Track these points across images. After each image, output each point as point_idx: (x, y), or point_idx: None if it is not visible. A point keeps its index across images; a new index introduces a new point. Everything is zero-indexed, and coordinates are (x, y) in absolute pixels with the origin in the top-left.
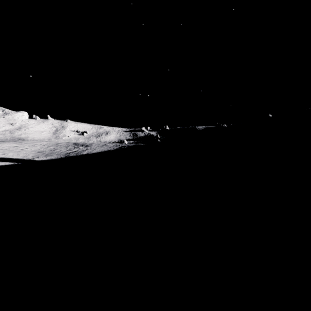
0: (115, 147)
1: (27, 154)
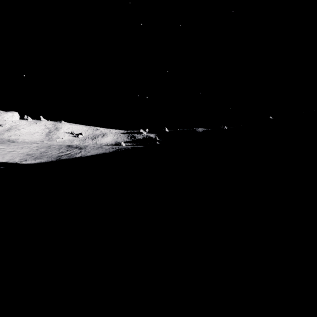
0: (111, 150)
1: (14, 157)
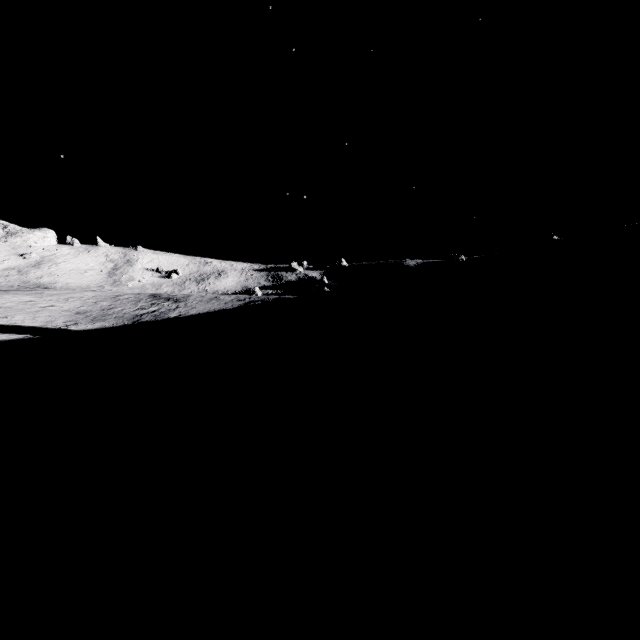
0: (236, 304)
1: (54, 317)
